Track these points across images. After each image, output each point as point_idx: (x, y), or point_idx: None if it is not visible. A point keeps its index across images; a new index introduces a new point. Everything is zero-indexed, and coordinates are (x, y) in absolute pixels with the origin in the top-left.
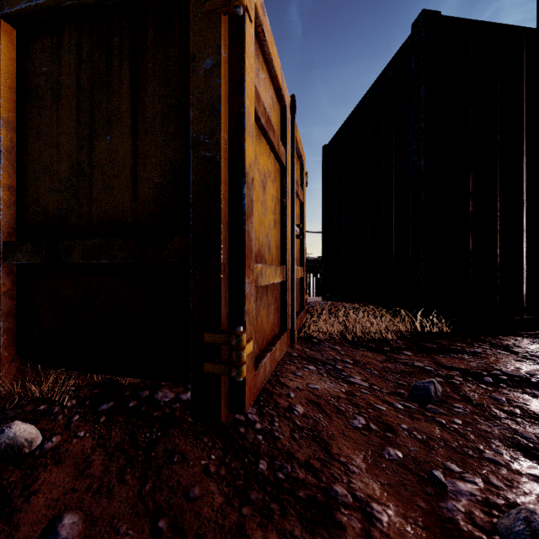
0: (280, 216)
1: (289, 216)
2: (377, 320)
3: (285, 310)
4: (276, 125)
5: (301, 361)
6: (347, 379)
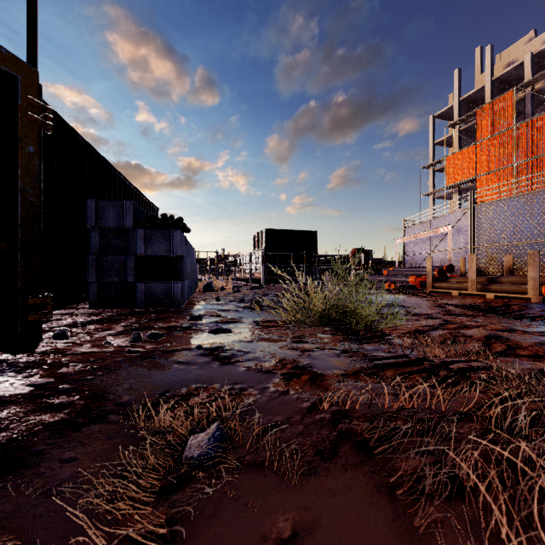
0: None
1: None
2: None
3: None
4: None
5: None
6: None
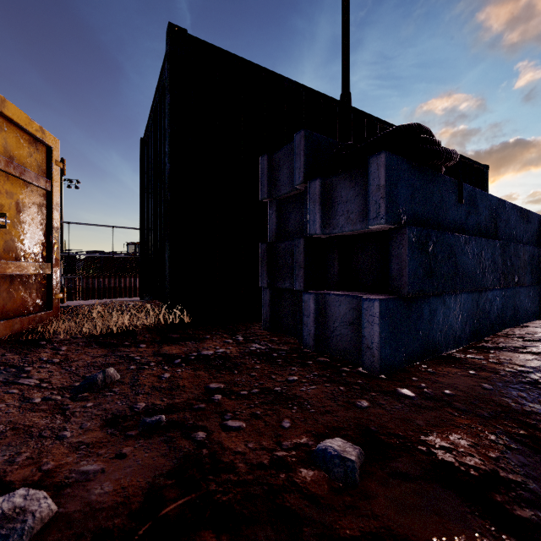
0: None
1: None
2: (123, 316)
3: None
4: None
5: None
6: (13, 381)
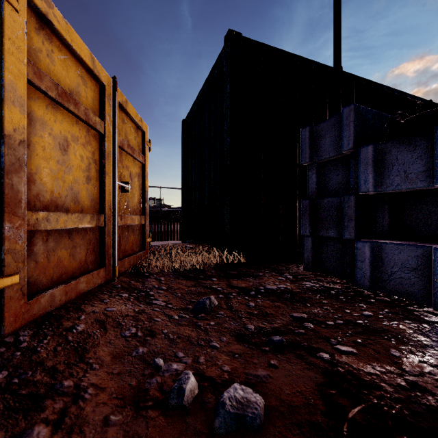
0: (100, 173)
1: (110, 174)
2: (197, 256)
3: (103, 250)
4: (91, 99)
5: (119, 291)
6: (150, 301)
